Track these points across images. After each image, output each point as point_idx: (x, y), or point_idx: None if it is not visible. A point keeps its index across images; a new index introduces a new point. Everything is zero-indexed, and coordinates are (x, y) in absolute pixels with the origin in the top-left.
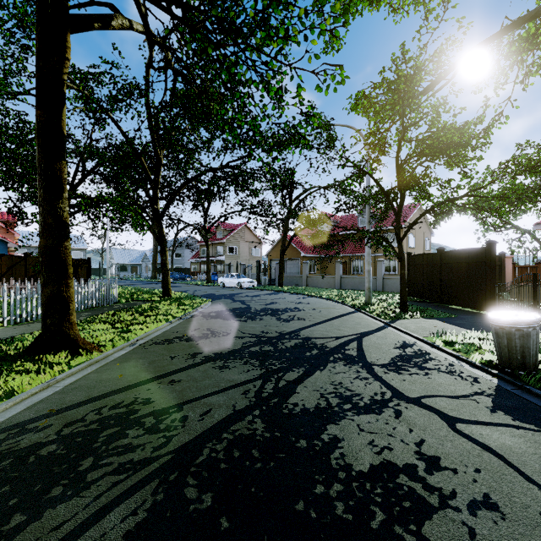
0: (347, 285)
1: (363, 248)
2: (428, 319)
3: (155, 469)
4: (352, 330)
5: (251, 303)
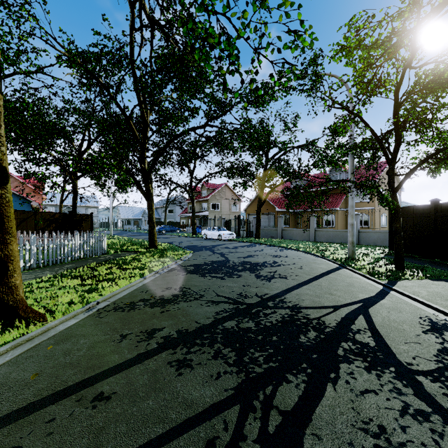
0: (321, 237)
1: (335, 203)
2: (438, 282)
3: None
4: (348, 295)
5: (229, 256)
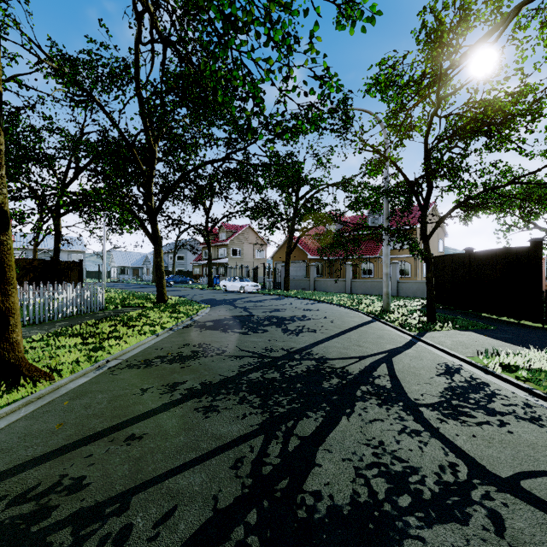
0: (357, 289)
1: (374, 249)
2: (464, 332)
3: None
4: (376, 346)
5: (254, 310)
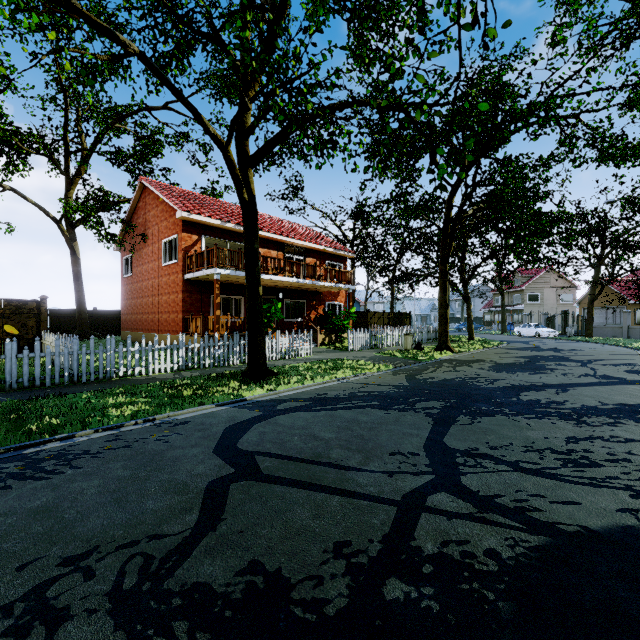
0: None
1: None
2: None
3: (494, 363)
4: (607, 358)
5: (541, 346)
